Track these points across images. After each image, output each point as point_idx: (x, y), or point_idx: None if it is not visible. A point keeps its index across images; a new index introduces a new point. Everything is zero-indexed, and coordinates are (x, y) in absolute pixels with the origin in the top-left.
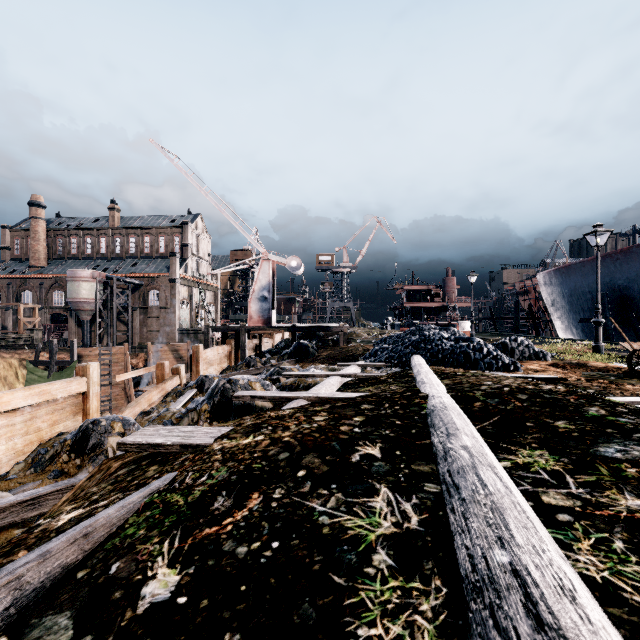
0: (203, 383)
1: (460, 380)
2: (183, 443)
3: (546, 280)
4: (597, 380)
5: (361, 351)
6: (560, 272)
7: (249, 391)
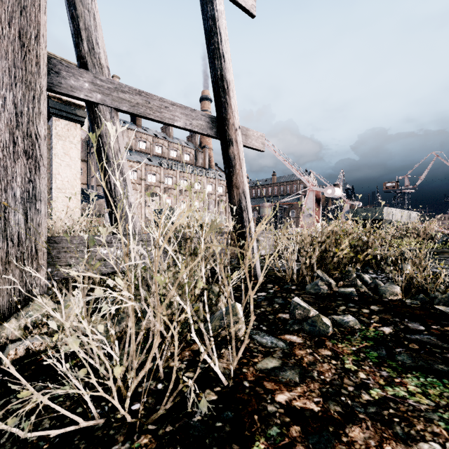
0: None
1: None
2: None
3: None
4: None
5: None
6: None
7: None
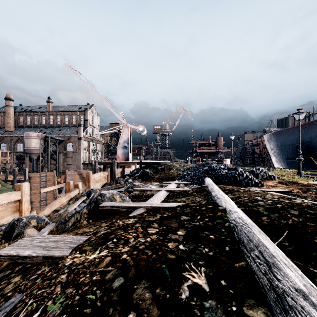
0: (90, 193)
1: (239, 195)
2: (45, 255)
3: (268, 138)
4: (308, 192)
5: (176, 175)
6: (276, 134)
7: (110, 202)
